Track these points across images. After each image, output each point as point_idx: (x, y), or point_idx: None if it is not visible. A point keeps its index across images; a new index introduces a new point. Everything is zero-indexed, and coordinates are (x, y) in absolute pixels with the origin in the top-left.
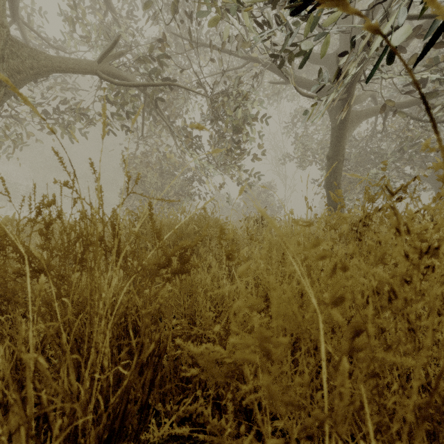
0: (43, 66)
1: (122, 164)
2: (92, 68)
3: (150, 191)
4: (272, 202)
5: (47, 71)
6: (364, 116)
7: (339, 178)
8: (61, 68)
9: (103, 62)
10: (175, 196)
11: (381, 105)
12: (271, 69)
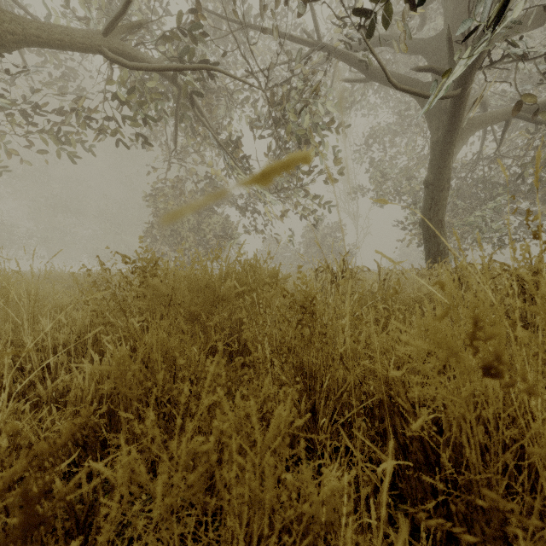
0: (4, 34)
1: (144, 197)
2: (87, 45)
3: (182, 233)
4: (342, 248)
5: (12, 43)
6: (478, 124)
7: (442, 212)
8: (35, 40)
9: (104, 37)
10: (214, 239)
11: (502, 110)
12: (347, 59)
